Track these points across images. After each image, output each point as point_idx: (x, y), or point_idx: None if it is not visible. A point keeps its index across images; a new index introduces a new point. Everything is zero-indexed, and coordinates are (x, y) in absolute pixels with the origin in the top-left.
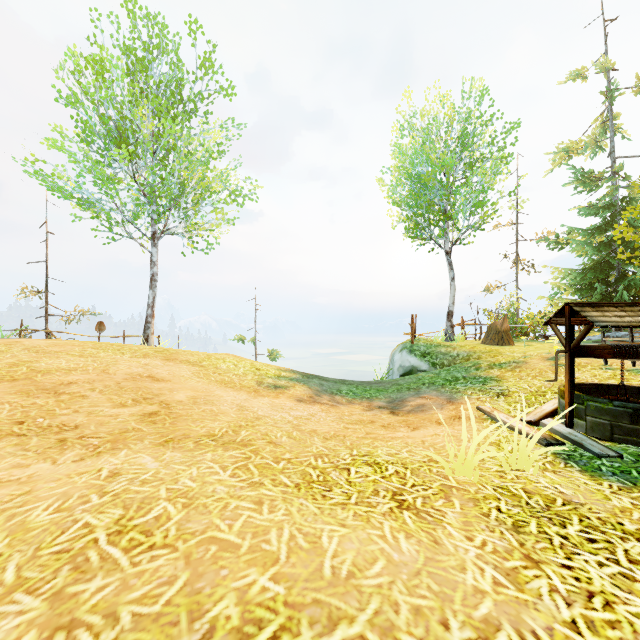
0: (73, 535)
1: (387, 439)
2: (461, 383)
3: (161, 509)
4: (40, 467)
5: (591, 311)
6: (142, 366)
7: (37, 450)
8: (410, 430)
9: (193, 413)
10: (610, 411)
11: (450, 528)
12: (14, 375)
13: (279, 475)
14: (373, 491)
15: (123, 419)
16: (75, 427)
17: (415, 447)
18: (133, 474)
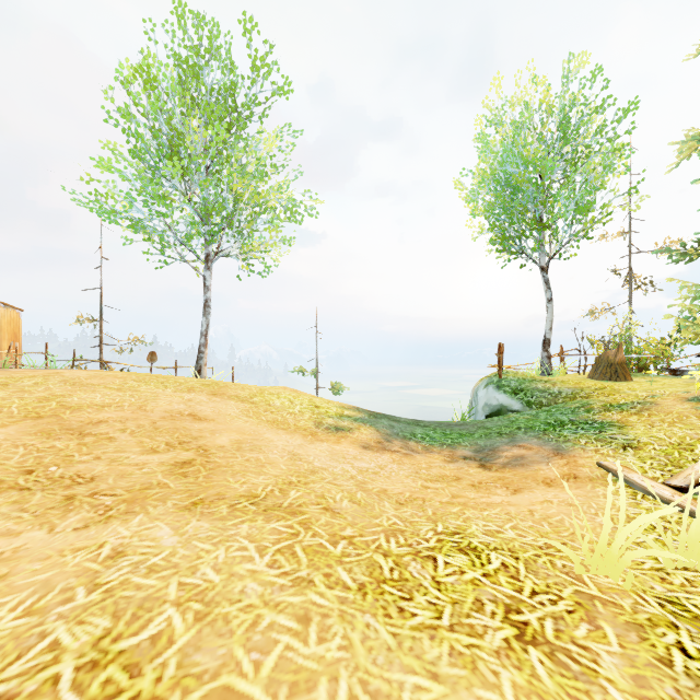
0: (30, 664)
1: (481, 506)
2: (569, 429)
3: (163, 621)
4: (32, 536)
5: None
6: (184, 402)
7: (36, 511)
8: (510, 493)
9: (235, 463)
10: None
11: (614, 692)
12: (40, 411)
13: (336, 567)
14: (474, 602)
15: (149, 469)
16: (90, 479)
17: (522, 521)
18: (141, 555)
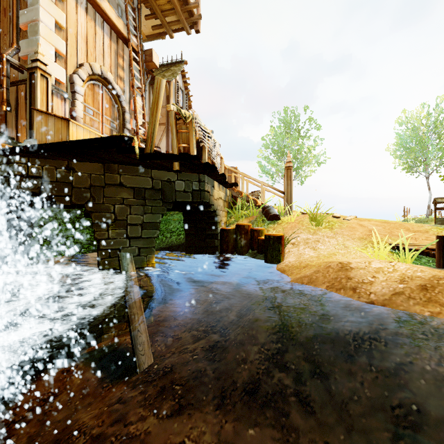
0: None
1: None
2: None
3: None
4: None
5: (439, 199)
6: None
7: None
8: None
9: None
10: (441, 220)
11: None
12: None
13: None
14: None
15: None
16: None
17: None
18: None
